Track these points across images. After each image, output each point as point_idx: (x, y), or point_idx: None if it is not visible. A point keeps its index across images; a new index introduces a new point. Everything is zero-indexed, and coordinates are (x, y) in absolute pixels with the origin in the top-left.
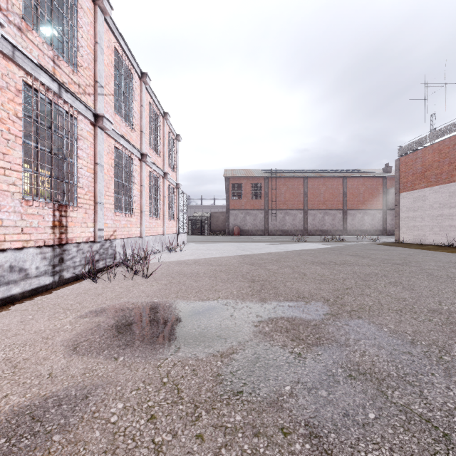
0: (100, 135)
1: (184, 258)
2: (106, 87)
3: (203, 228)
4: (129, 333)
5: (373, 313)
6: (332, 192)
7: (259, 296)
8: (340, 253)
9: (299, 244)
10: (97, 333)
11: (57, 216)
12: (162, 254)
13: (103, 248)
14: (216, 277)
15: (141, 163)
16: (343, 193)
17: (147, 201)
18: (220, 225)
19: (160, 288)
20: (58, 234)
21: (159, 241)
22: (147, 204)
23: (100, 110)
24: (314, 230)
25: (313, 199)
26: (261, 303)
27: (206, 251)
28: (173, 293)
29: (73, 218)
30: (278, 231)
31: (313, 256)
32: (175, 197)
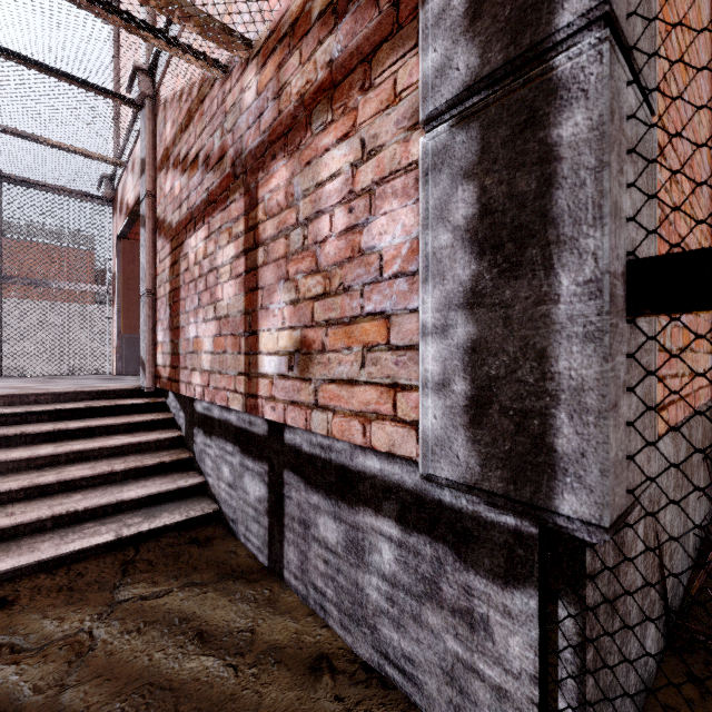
0: None
1: None
2: None
3: None
4: None
5: None
6: None
7: None
8: None
9: None
10: None
11: None
12: None
13: None
14: None
15: None
16: None
17: None
18: None
19: None
20: None
21: None
22: None
23: None
24: None
25: None
26: None
27: None
28: None
29: None
30: None
31: None
32: None
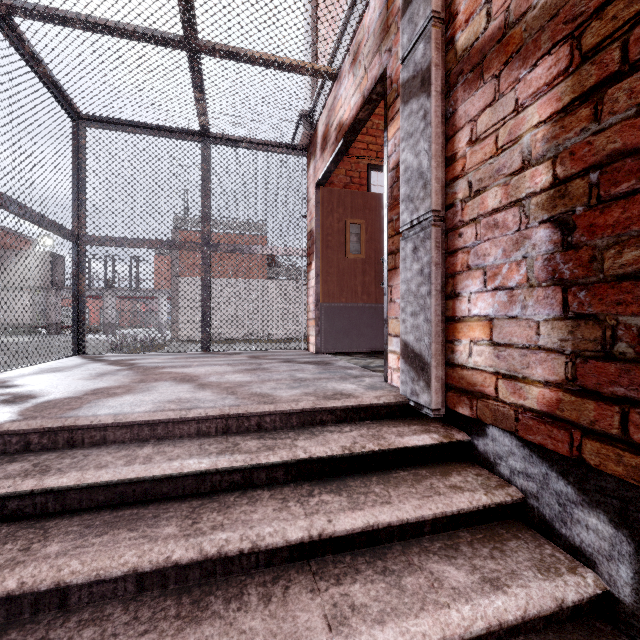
0: None
1: None
2: None
3: None
4: None
5: None
6: None
7: None
8: None
9: None
10: None
11: None
12: None
13: None
14: None
15: None
16: None
17: None
18: None
19: None
20: None
21: None
22: None
23: None
24: None
25: None
26: None
27: None
28: None
29: None
30: None
31: None
32: None
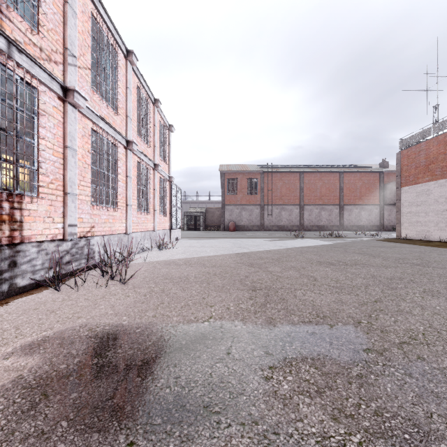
0: (71, 112)
1: (175, 257)
2: (80, 59)
3: (198, 223)
4: (59, 397)
5: (436, 349)
6: (328, 187)
7: (265, 315)
8: (345, 250)
9: (298, 241)
10: (4, 399)
11: (6, 208)
12: (151, 251)
13: (76, 247)
14: (208, 283)
15: (127, 151)
16: (339, 188)
17: (135, 194)
18: (215, 220)
19: (136, 301)
20: (8, 231)
21: (149, 237)
22: (135, 198)
23: (71, 84)
24: (310, 226)
25: (309, 194)
26: (269, 328)
27: (200, 248)
28: (151, 308)
29: (31, 211)
30: (274, 226)
31: (318, 255)
32: (168, 190)
